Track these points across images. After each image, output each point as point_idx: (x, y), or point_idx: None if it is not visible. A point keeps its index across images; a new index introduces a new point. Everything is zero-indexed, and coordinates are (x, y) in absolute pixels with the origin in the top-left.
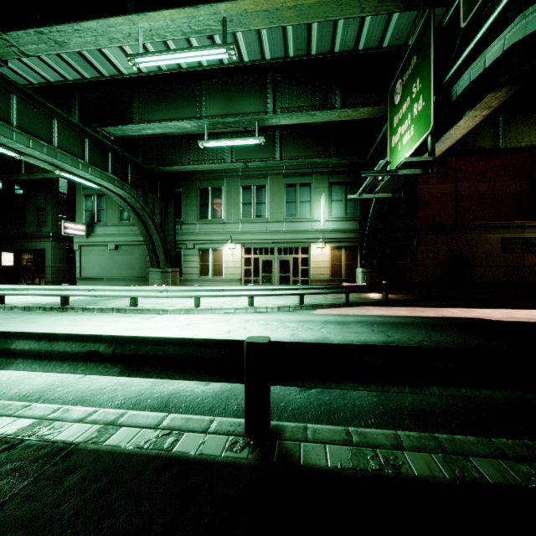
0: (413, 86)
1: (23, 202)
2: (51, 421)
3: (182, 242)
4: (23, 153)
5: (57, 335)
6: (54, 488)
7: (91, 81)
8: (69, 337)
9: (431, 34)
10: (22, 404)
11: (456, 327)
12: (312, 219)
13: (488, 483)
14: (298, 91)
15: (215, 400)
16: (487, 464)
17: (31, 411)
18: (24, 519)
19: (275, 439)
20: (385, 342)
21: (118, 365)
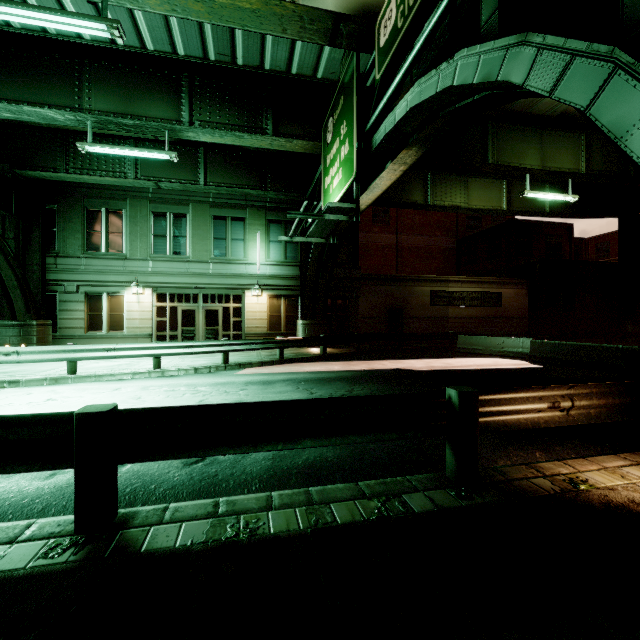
0: (341, 127)
1: None
2: None
3: (58, 282)
4: None
5: None
6: None
7: None
8: None
9: (354, 78)
10: None
11: (379, 379)
12: (247, 261)
13: (336, 525)
14: (222, 104)
15: (53, 497)
16: (343, 507)
17: None
18: None
19: (118, 529)
20: None
21: None
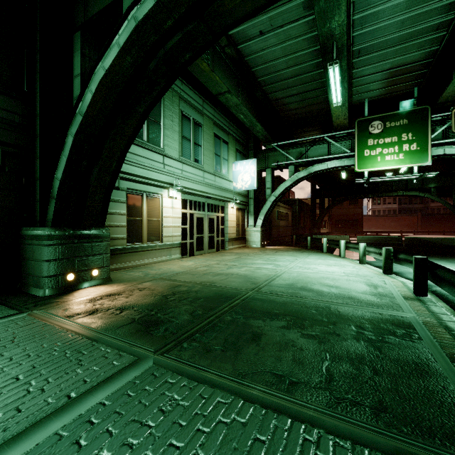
0: (403, 134)
1: None
2: None
3: None
4: None
5: None
6: None
7: None
8: None
9: (429, 120)
10: None
11: None
12: (229, 178)
13: None
14: None
15: None
16: None
17: None
18: None
19: None
20: None
21: None
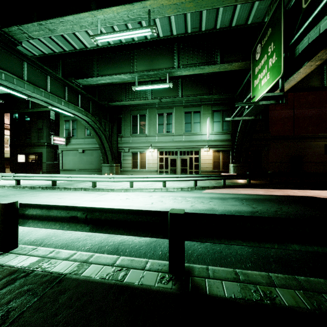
0: (268, 48)
1: (29, 125)
2: (49, 259)
3: (122, 148)
4: (30, 96)
5: (52, 206)
6: (53, 304)
7: (69, 52)
8: (59, 207)
9: (282, 14)
10: (32, 247)
11: (297, 202)
12: (201, 133)
13: None
14: (193, 54)
15: (147, 248)
16: None
17: (37, 252)
18: (36, 324)
19: (188, 275)
20: (252, 212)
21: (89, 225)
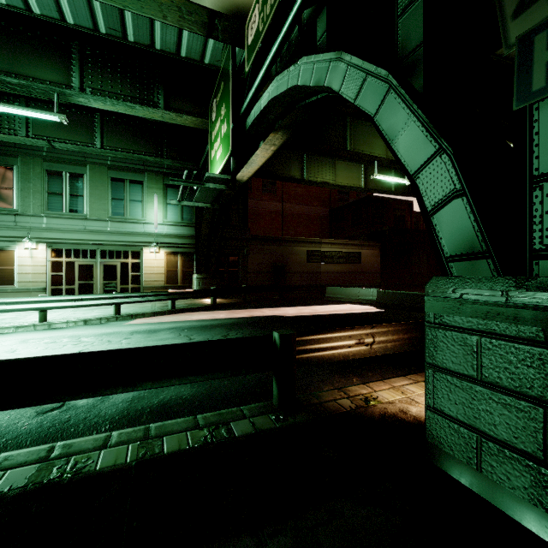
0: (222, 109)
1: None
2: None
3: None
4: None
5: None
6: None
7: None
8: None
9: (230, 68)
10: None
11: (255, 324)
12: (145, 220)
13: (162, 455)
14: (114, 75)
15: None
16: (175, 438)
17: None
18: None
19: None
20: None
21: None
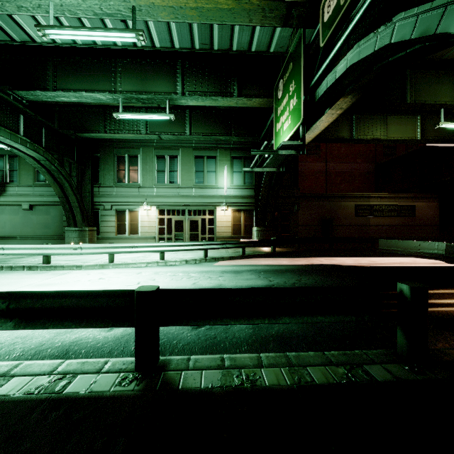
0: (290, 86)
1: None
2: None
3: (100, 203)
4: None
5: None
6: None
7: (0, 44)
8: None
9: (302, 48)
10: None
11: (320, 271)
12: (217, 186)
13: (315, 384)
14: (203, 79)
15: (115, 344)
16: (317, 370)
17: None
18: None
19: (161, 371)
20: (267, 286)
21: (13, 319)
